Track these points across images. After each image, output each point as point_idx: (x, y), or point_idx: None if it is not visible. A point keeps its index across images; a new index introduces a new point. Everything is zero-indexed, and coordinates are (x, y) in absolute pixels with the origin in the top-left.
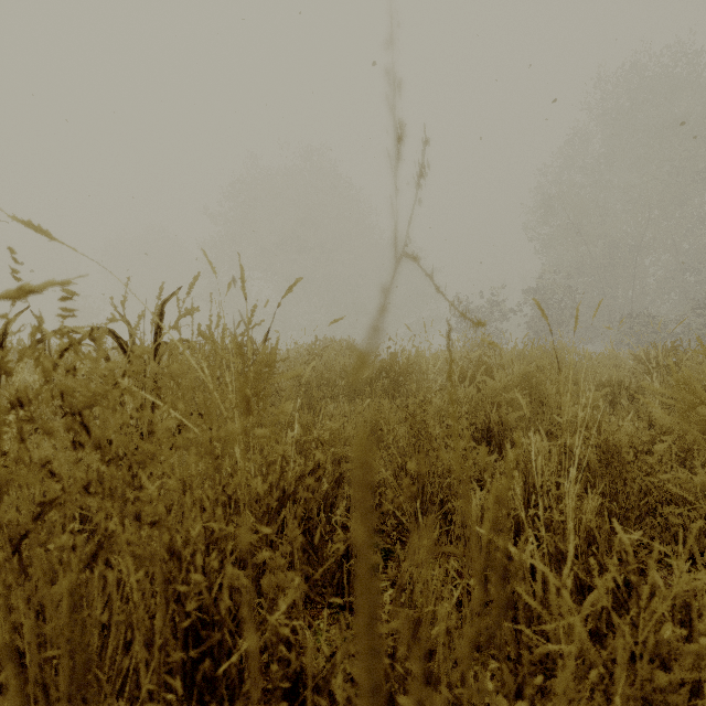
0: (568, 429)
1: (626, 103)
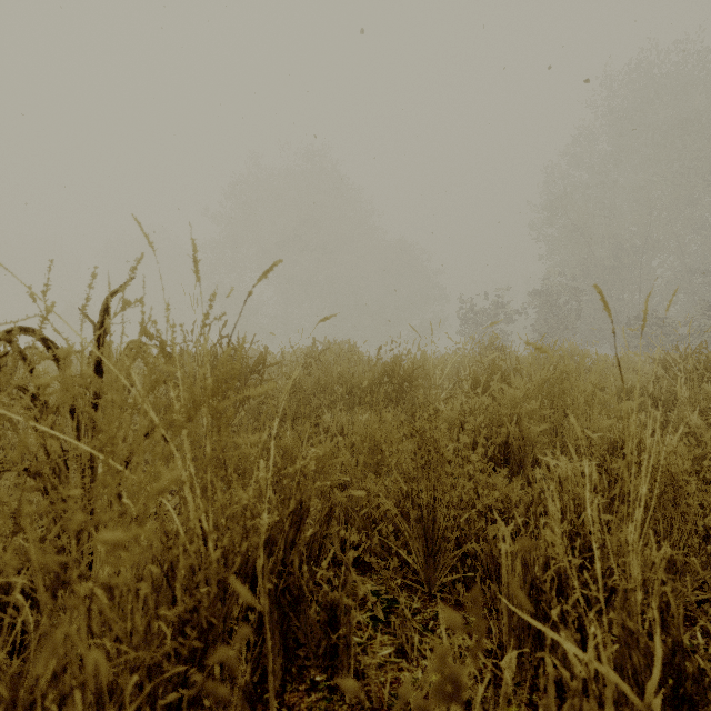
0: (633, 462)
1: (633, 101)
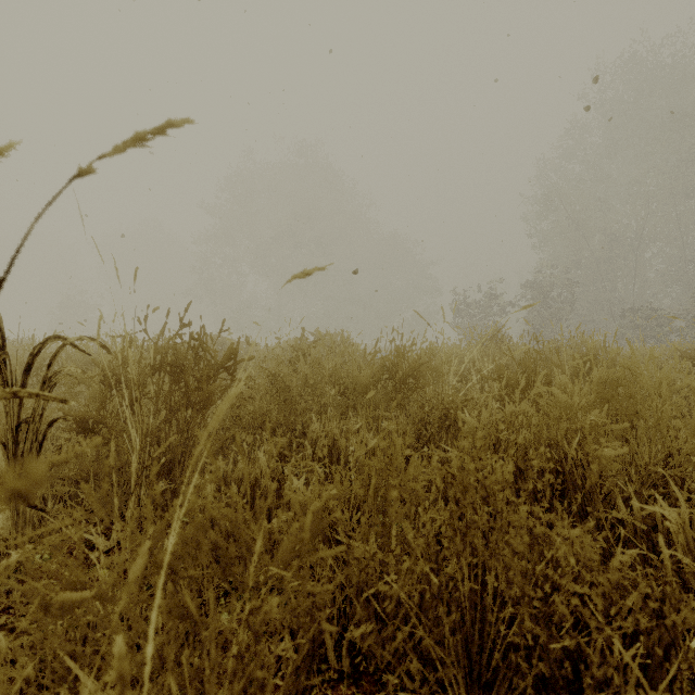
0: None
1: (626, 92)
